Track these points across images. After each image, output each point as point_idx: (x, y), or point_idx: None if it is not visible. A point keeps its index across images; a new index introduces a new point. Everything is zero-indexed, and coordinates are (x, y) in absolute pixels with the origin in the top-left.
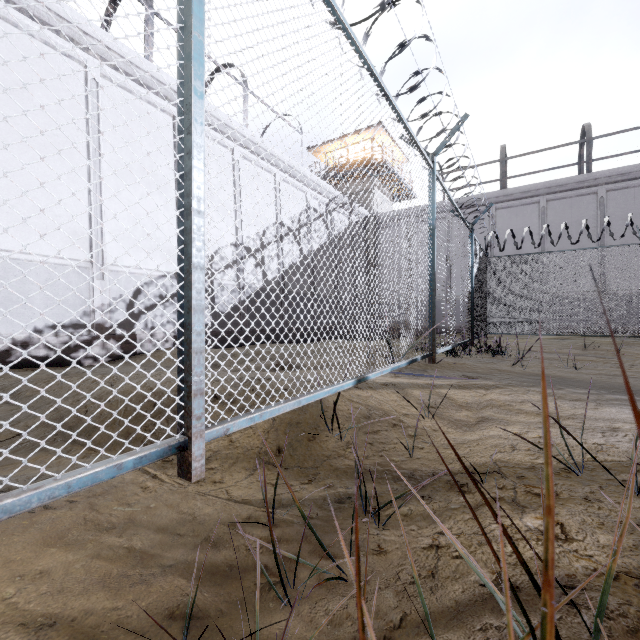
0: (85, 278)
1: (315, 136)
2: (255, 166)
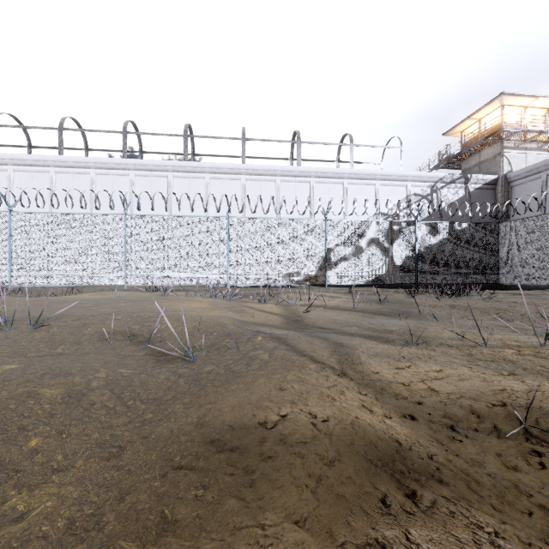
0: None
1: (252, 243)
2: (359, 185)
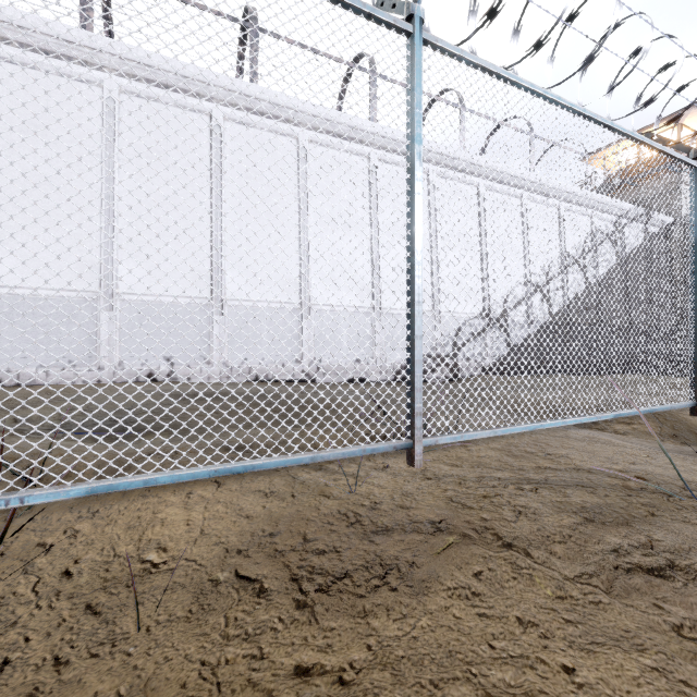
0: (430, 323)
1: None
2: (540, 205)
